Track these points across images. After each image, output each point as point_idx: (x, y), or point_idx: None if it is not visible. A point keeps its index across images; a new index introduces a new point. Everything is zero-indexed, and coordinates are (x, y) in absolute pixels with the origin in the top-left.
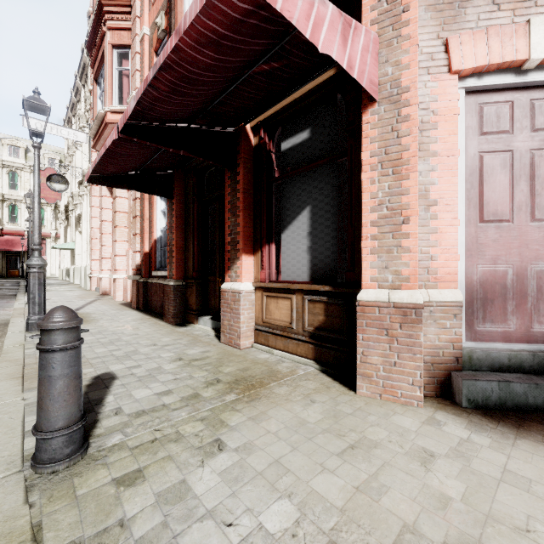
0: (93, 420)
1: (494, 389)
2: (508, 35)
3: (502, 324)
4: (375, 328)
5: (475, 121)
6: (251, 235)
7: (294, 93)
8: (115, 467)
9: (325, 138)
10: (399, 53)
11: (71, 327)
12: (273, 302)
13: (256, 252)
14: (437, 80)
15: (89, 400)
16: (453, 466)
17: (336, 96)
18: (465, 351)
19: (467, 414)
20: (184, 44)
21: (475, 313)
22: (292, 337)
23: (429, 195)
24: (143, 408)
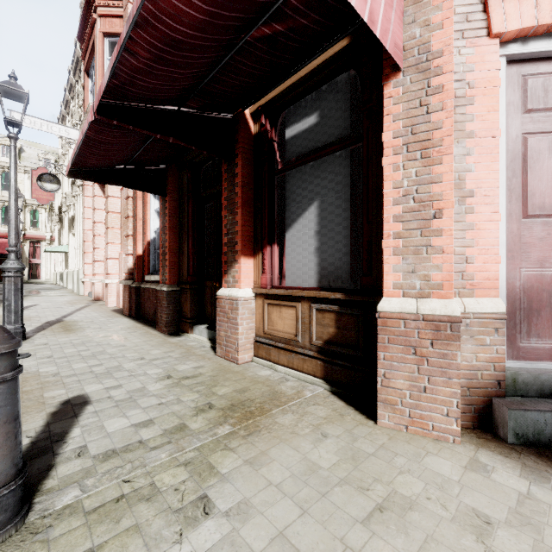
0: (48, 465)
1: (548, 422)
2: None
3: (551, 339)
4: (399, 345)
5: (518, 97)
6: (250, 234)
7: (300, 71)
8: (58, 547)
9: (336, 122)
10: (430, 11)
11: (1, 353)
12: (275, 310)
13: (256, 254)
14: (473, 45)
15: (49, 435)
16: (521, 541)
17: (348, 72)
18: (508, 373)
19: (517, 454)
20: None
21: (518, 326)
22: (298, 351)
23: (464, 184)
24: (114, 446)
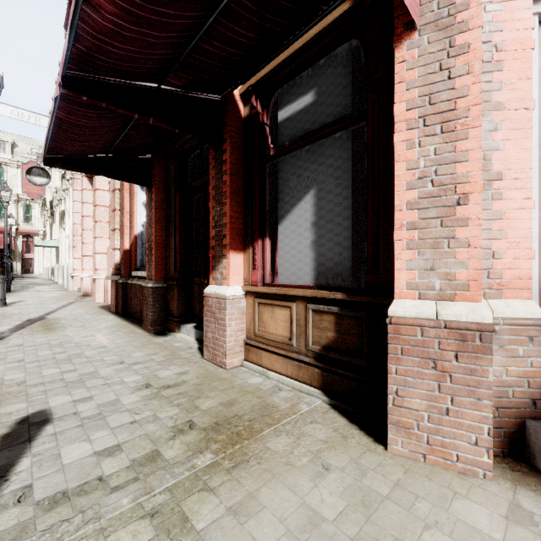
0: None
1: None
2: None
3: None
4: (415, 357)
5: None
6: (240, 227)
7: (294, 43)
8: None
9: (336, 100)
10: None
11: None
12: (267, 310)
13: (246, 249)
14: (501, 0)
15: None
16: None
17: (350, 42)
18: None
19: None
20: None
21: None
22: (292, 356)
23: (490, 165)
24: (66, 486)
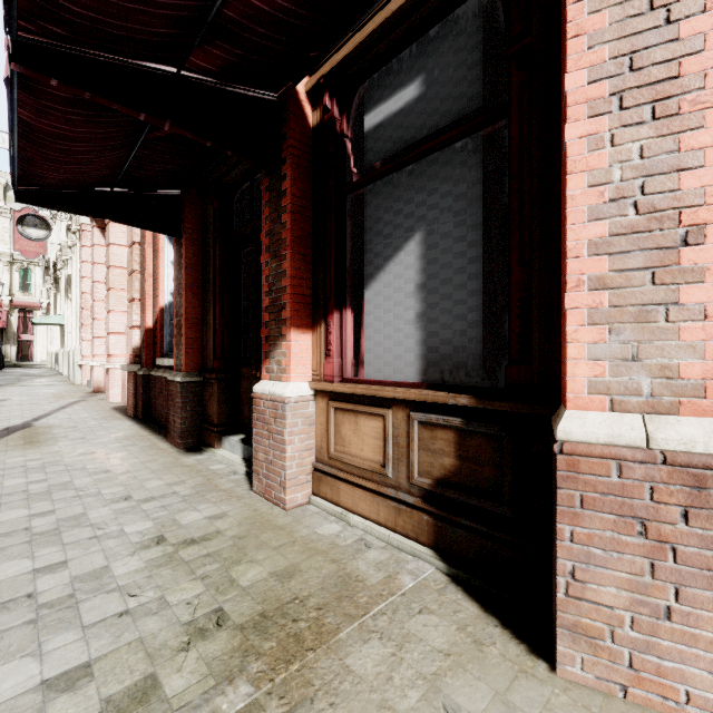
0: None
1: None
2: None
3: None
4: (608, 514)
5: None
6: (307, 292)
7: (390, 2)
8: None
9: (456, 89)
10: None
11: None
12: (348, 420)
13: (316, 326)
14: None
15: None
16: None
17: None
18: None
19: None
20: None
21: None
22: (387, 493)
23: None
24: None
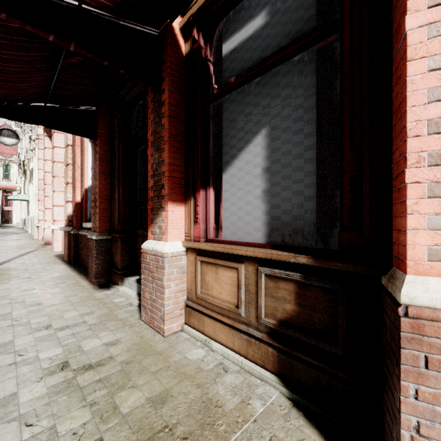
0: None
1: None
2: None
3: None
4: None
5: None
6: (180, 176)
7: None
8: None
9: (294, 15)
10: None
11: None
12: (210, 270)
13: (187, 200)
14: None
15: None
16: None
17: None
18: None
19: None
20: None
21: None
22: (240, 328)
23: None
24: None
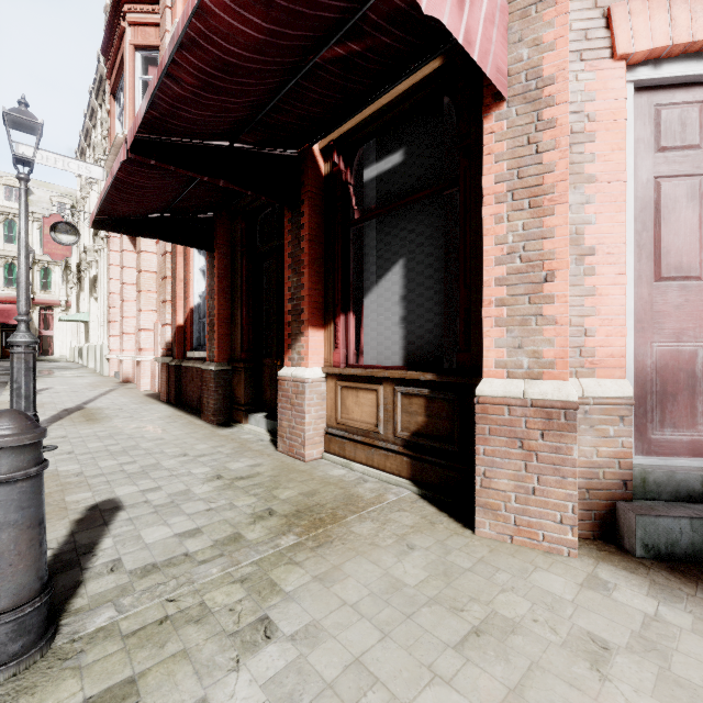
0: (75, 582)
1: (684, 530)
2: (701, 1)
3: (689, 430)
4: (503, 437)
5: (649, 132)
6: (320, 300)
7: (381, 98)
8: (92, 675)
9: (426, 162)
10: (540, 28)
11: (24, 444)
12: (351, 395)
13: (327, 325)
14: (594, 69)
15: (75, 546)
16: (643, 669)
17: (441, 100)
18: (636, 471)
19: (645, 569)
20: (213, 3)
21: (649, 413)
22: (379, 445)
23: (582, 239)
24: (154, 560)
